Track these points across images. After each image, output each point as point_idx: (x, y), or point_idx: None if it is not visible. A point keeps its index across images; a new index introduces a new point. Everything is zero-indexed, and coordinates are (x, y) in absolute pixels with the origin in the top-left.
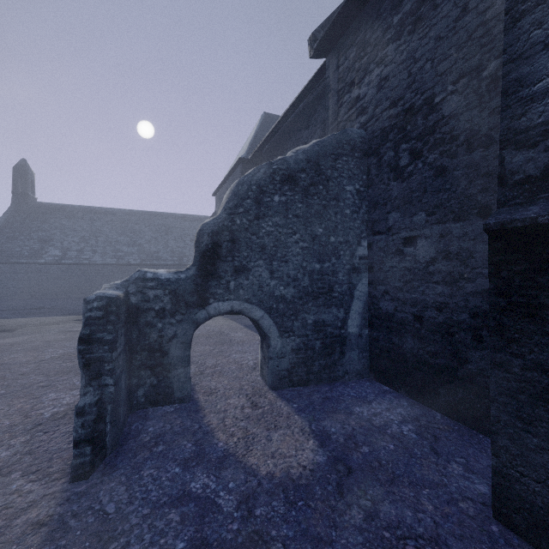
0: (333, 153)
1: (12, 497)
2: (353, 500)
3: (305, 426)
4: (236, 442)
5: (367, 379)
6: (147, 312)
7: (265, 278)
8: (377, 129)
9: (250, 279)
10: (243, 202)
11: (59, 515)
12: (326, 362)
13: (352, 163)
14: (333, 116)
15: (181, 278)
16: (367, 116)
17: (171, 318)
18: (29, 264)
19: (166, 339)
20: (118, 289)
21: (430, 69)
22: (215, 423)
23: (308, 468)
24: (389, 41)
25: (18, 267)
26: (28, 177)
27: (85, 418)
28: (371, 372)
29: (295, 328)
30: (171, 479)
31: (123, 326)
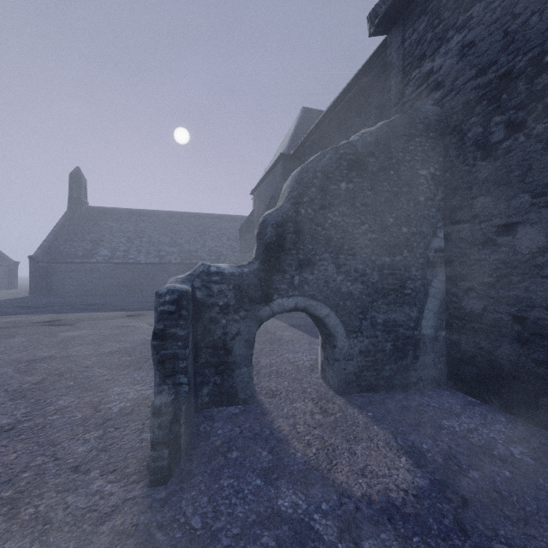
0: (404, 134)
1: (94, 499)
2: (483, 542)
3: (390, 440)
4: (315, 453)
5: (444, 387)
6: (211, 308)
7: (331, 272)
8: (458, 104)
9: (315, 273)
10: (307, 191)
11: (144, 525)
12: (397, 366)
13: (427, 144)
14: (396, 96)
15: (244, 272)
16: (443, 90)
17: (234, 314)
18: (83, 264)
19: (230, 336)
20: (184, 283)
21: (537, 23)
22: (287, 429)
23: (410, 493)
24: (474, 1)
25: (73, 266)
26: (82, 183)
27: (162, 418)
28: (448, 380)
29: (363, 328)
30: (254, 493)
31: (191, 321)
